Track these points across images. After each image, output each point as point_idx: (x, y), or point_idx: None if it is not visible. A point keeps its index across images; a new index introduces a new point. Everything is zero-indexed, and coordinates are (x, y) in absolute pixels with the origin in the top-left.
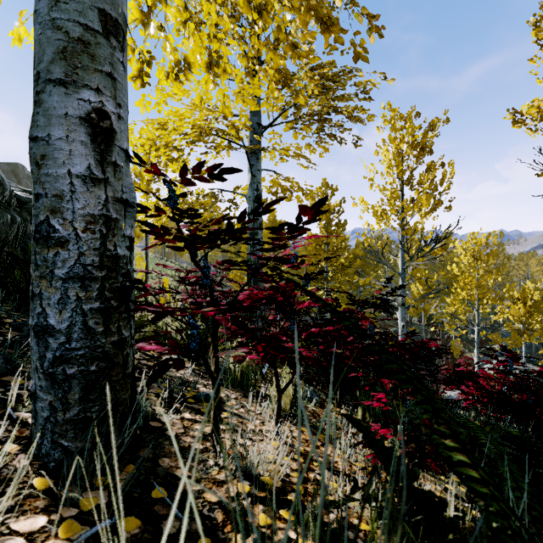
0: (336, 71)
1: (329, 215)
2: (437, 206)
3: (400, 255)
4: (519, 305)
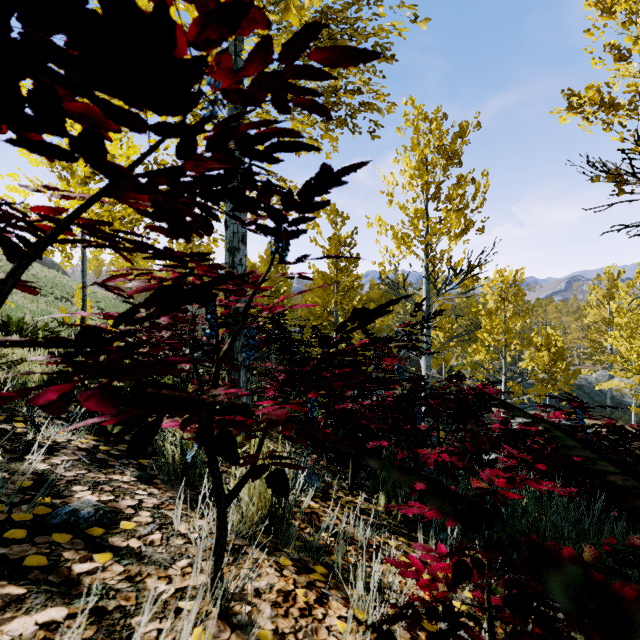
0: (347, 2)
1: (339, 247)
2: (468, 228)
3: (424, 289)
4: (543, 353)
